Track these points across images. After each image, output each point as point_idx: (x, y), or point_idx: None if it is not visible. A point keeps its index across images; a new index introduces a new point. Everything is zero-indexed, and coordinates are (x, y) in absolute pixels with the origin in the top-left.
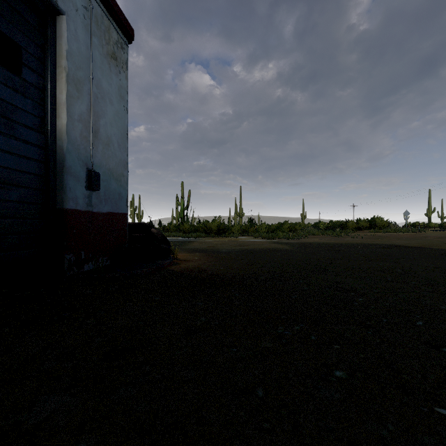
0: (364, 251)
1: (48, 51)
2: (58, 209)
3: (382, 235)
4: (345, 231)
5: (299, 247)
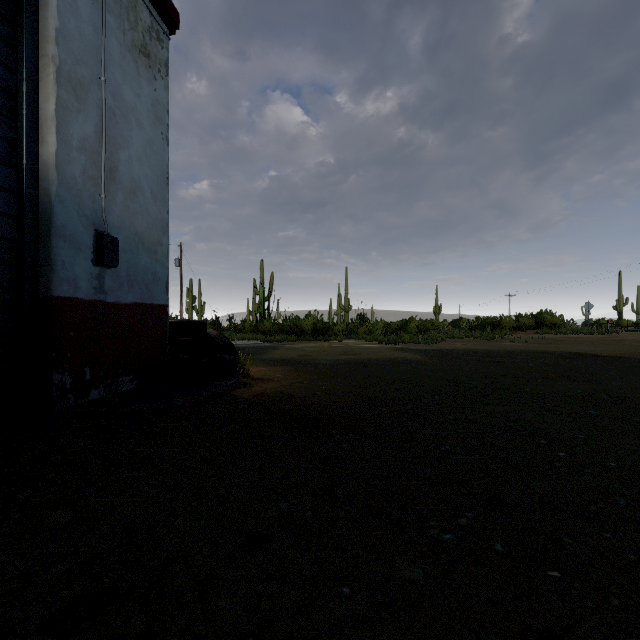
0: (536, 363)
1: (23, 27)
2: (41, 297)
3: (554, 337)
4: (499, 332)
5: (435, 356)
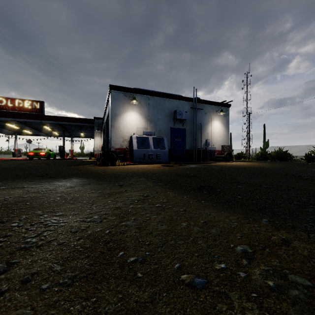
0: None
1: None
2: None
3: None
4: None
5: None
